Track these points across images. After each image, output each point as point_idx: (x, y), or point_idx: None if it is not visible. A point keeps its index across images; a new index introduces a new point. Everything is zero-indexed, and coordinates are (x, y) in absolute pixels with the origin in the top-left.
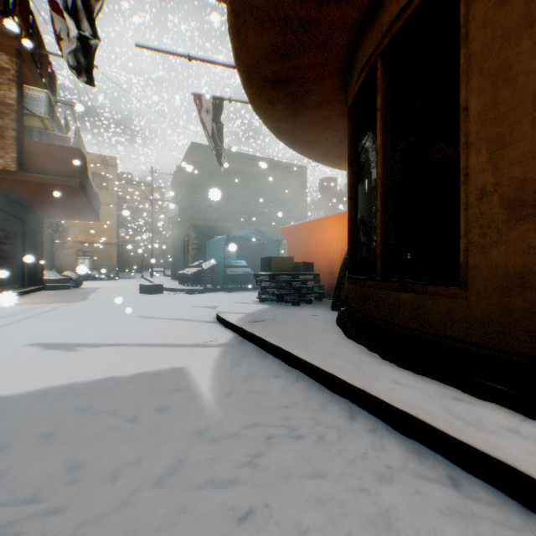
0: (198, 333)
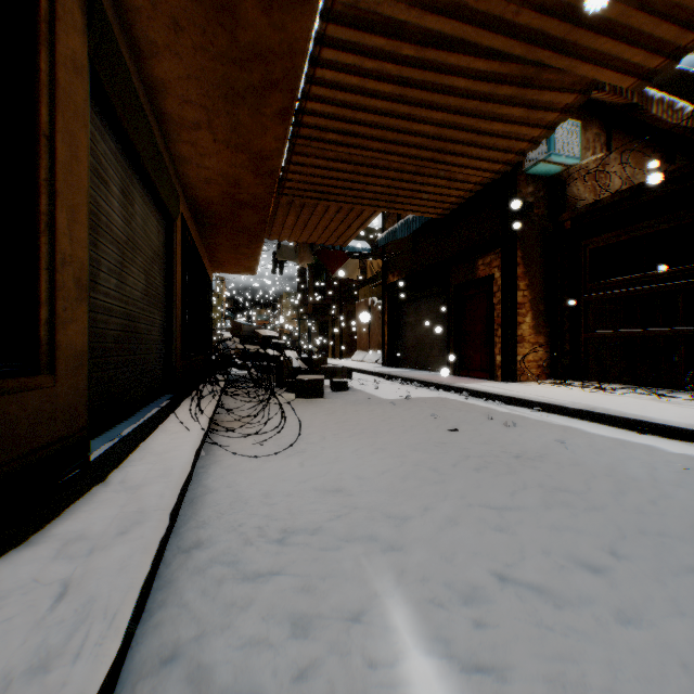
0: None
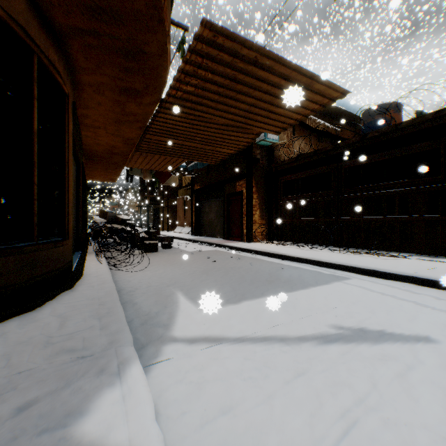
0: (223, 389)
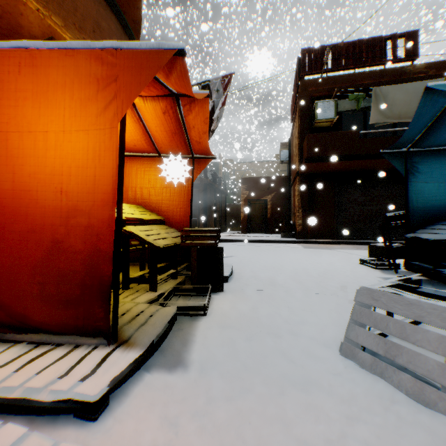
0: None
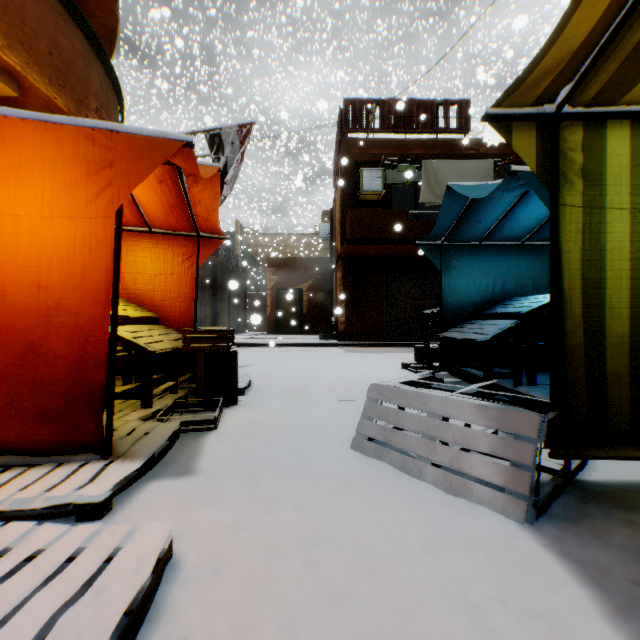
0: None
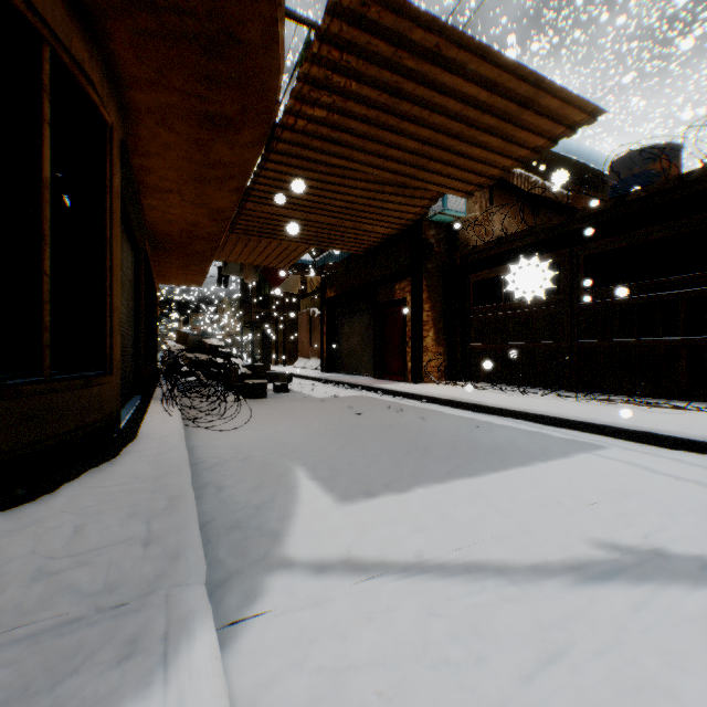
0: (390, 691)
